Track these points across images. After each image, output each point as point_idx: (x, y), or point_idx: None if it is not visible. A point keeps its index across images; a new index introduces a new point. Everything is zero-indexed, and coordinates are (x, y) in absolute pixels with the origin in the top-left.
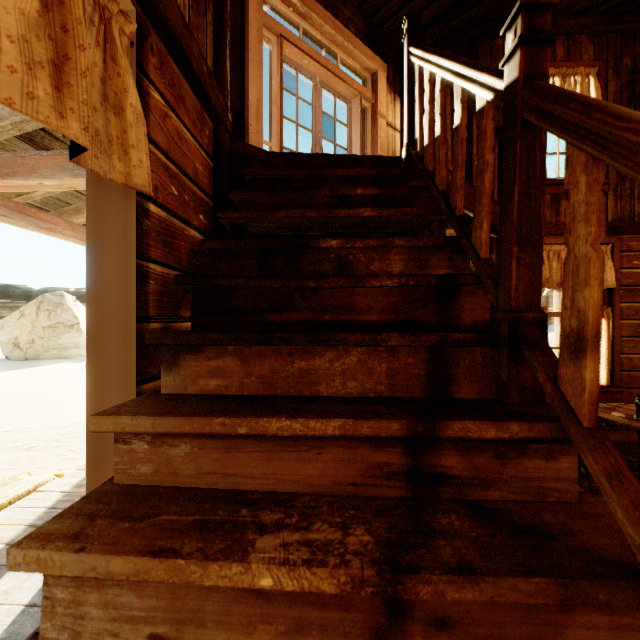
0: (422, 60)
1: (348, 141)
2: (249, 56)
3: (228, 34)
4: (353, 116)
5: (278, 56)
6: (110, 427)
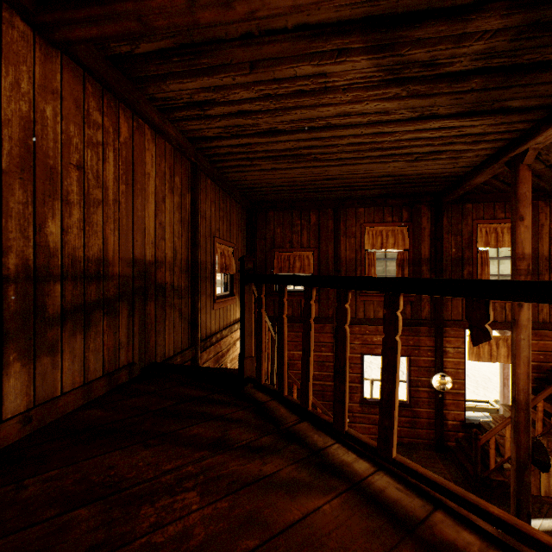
0: None
1: None
2: None
3: None
4: None
5: None
6: None
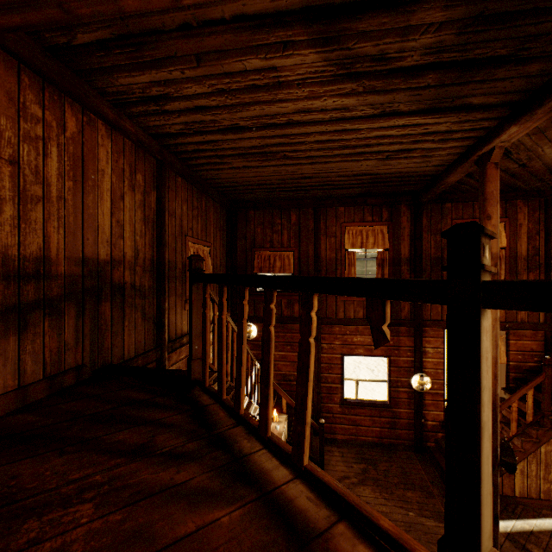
0: None
1: None
2: None
3: None
4: None
5: None
6: None
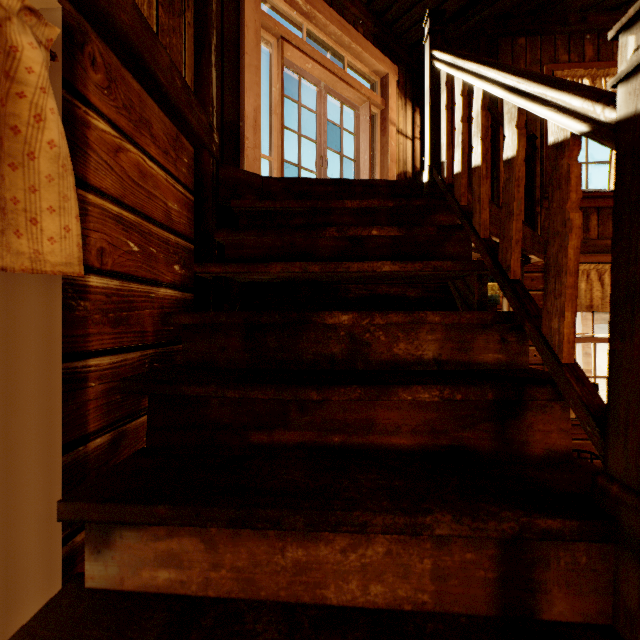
0: (452, 67)
1: (355, 151)
2: (245, 61)
3: (214, 37)
4: (361, 124)
5: (278, 60)
6: None
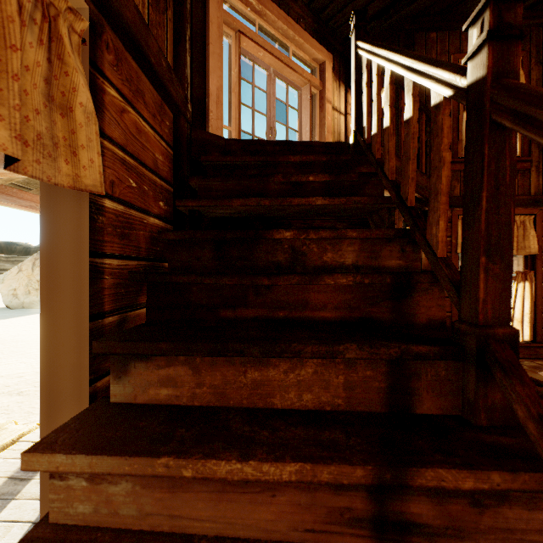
0: (370, 53)
1: (299, 124)
2: (210, 49)
3: (188, 30)
4: (303, 102)
5: (236, 49)
6: (43, 466)
